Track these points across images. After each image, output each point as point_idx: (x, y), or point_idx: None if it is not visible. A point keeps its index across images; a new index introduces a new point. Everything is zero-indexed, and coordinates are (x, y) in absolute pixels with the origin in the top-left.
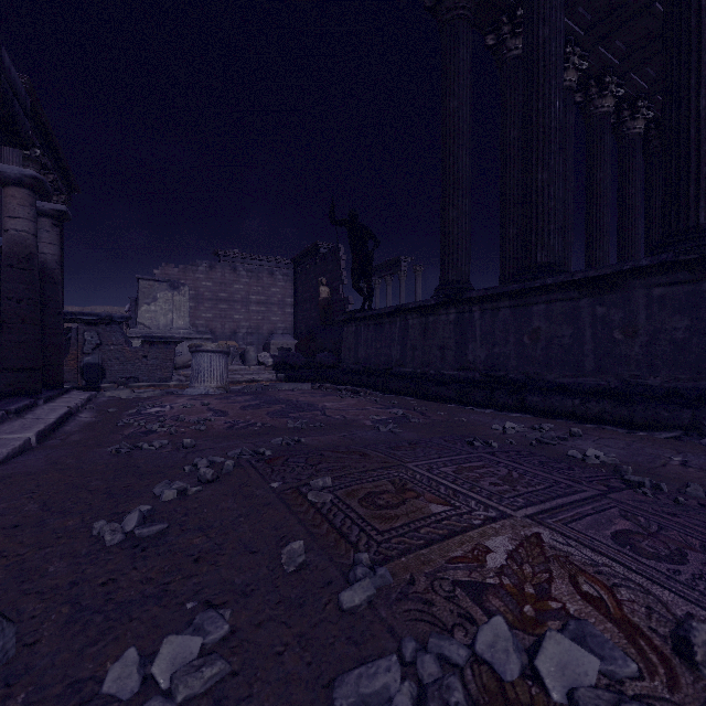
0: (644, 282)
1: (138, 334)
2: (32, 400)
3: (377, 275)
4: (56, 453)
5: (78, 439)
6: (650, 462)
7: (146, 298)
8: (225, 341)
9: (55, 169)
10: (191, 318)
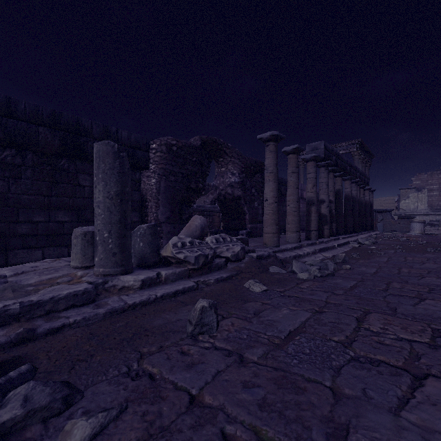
0: None
1: (399, 213)
2: (370, 231)
3: None
4: None
5: None
6: None
7: (403, 197)
8: None
9: (366, 156)
10: (435, 201)
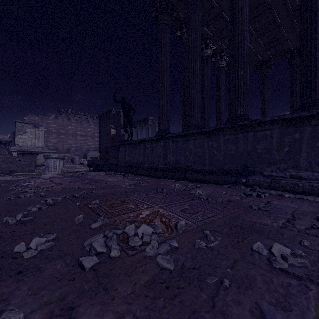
0: (223, 133)
1: (15, 149)
2: None
3: (138, 124)
4: None
5: None
6: (215, 194)
7: (20, 131)
8: (64, 153)
9: None
10: (45, 142)
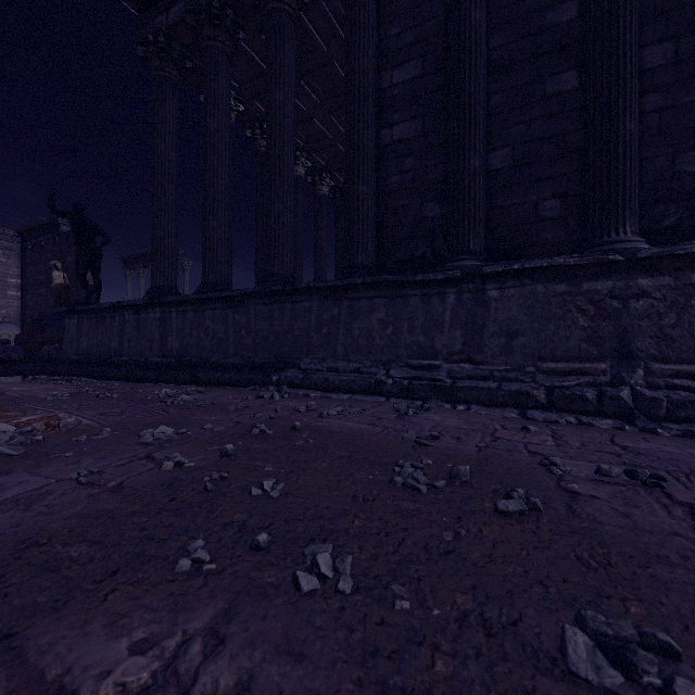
0: (254, 302)
1: None
2: None
3: (142, 263)
4: None
5: None
6: (212, 399)
7: None
8: None
9: None
10: None
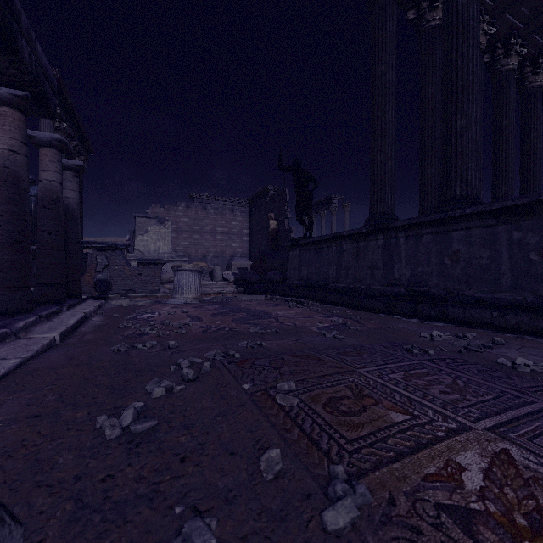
0: None
1: (135, 258)
2: (58, 308)
3: (314, 210)
4: (73, 350)
5: (90, 338)
6: None
7: (140, 230)
8: (198, 262)
9: (77, 137)
10: (173, 245)
